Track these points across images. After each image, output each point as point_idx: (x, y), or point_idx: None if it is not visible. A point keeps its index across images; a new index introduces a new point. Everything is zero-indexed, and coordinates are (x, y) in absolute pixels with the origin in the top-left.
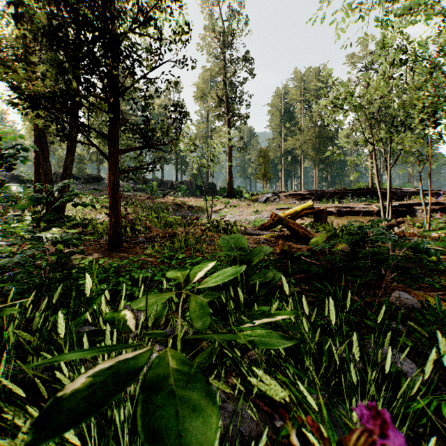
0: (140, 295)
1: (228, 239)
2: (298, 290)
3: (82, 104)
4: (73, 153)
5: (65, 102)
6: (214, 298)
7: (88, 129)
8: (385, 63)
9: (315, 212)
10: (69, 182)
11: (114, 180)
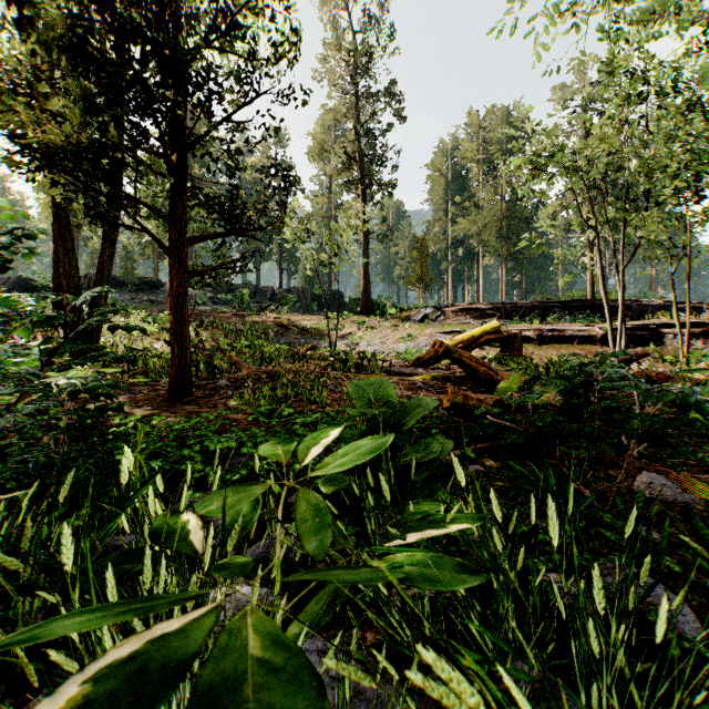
0: (214, 485)
1: (364, 386)
2: (480, 470)
3: (126, 163)
4: (113, 243)
5: (98, 159)
6: (342, 487)
7: (135, 204)
8: (615, 99)
9: (503, 338)
10: (100, 290)
11: (179, 287)
